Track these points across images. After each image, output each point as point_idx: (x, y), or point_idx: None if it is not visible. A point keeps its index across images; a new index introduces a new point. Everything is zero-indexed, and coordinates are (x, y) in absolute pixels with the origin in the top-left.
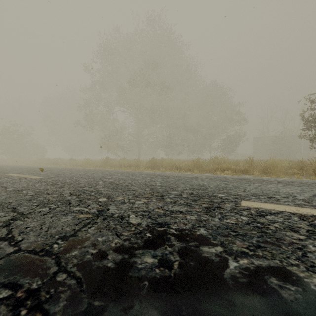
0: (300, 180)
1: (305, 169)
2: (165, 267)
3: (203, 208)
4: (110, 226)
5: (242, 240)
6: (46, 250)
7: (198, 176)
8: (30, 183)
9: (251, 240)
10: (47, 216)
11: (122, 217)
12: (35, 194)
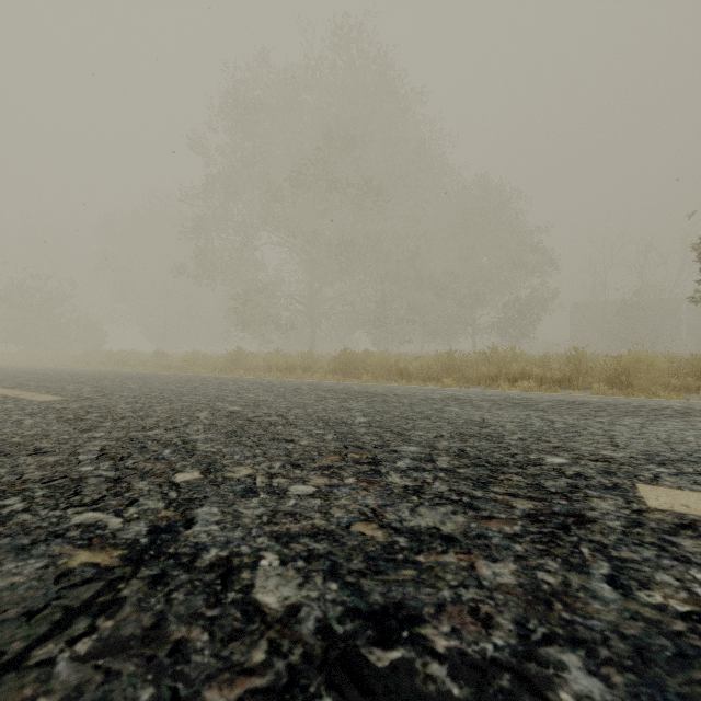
0: None
1: None
2: None
3: (523, 518)
4: (165, 634)
5: None
6: None
7: (457, 394)
8: (16, 415)
9: None
10: None
11: (229, 571)
12: None
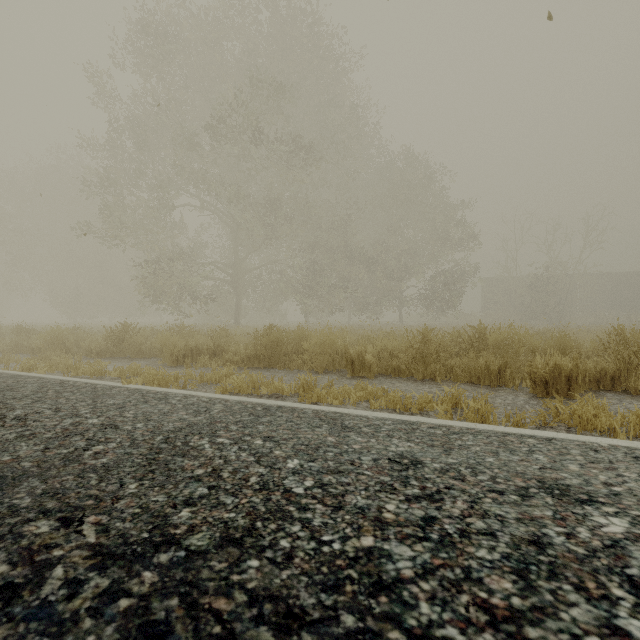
0: None
1: None
2: None
3: None
4: None
5: None
6: None
7: None
8: None
9: None
10: None
11: None
12: None
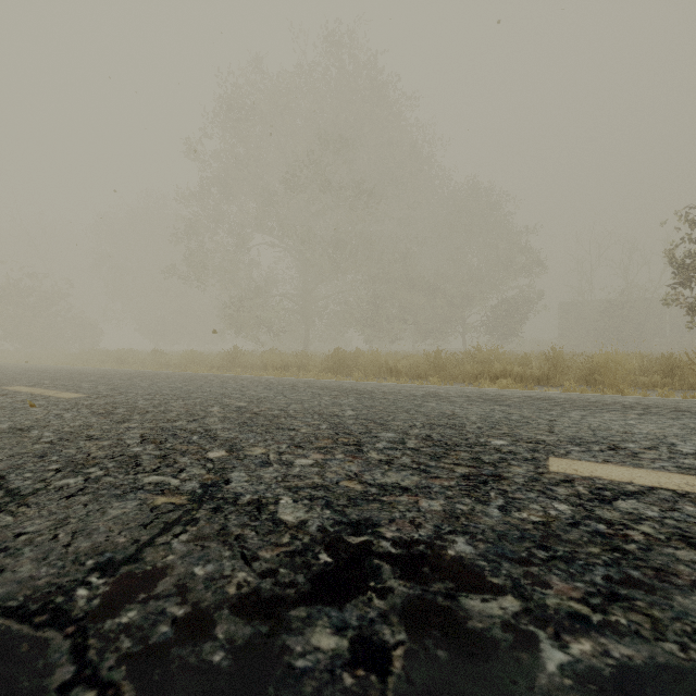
0: (674, 403)
1: (679, 375)
2: (370, 668)
3: (459, 477)
4: (230, 532)
5: (568, 576)
6: (54, 607)
7: (439, 391)
8: (54, 410)
9: (589, 574)
10: (75, 501)
11: (261, 505)
12: (59, 440)
